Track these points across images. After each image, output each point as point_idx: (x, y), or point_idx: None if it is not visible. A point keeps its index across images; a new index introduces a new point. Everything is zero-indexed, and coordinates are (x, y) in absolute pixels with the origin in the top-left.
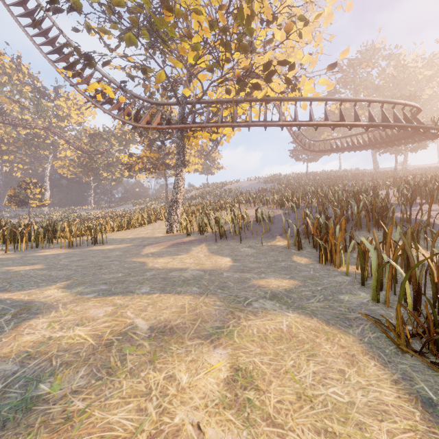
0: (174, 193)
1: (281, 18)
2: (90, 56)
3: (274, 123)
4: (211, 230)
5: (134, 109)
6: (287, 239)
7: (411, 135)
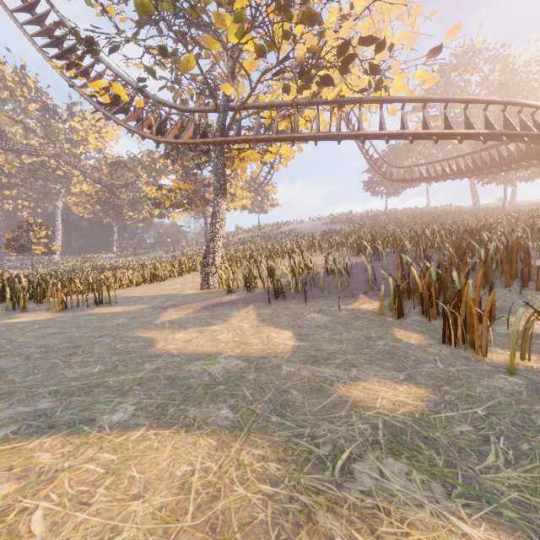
0: (211, 234)
1: None
2: (92, 40)
3: (351, 132)
4: (262, 284)
5: None
6: (376, 300)
7: (539, 153)
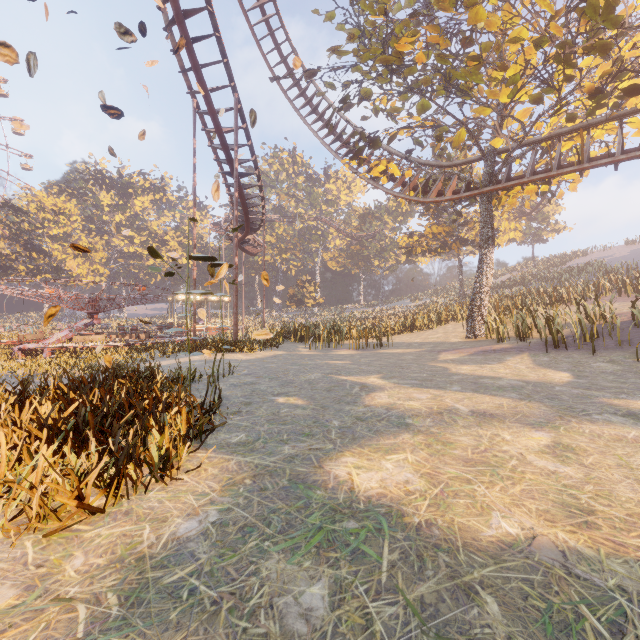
0: (477, 284)
1: None
2: (375, 137)
3: None
4: (539, 335)
5: (420, 178)
6: None
7: None
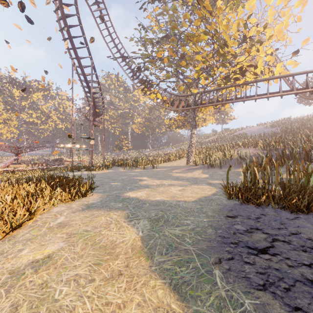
0: (190, 143)
1: (244, 46)
2: (151, 83)
3: (248, 98)
4: (209, 163)
5: (171, 98)
6: None
7: None
